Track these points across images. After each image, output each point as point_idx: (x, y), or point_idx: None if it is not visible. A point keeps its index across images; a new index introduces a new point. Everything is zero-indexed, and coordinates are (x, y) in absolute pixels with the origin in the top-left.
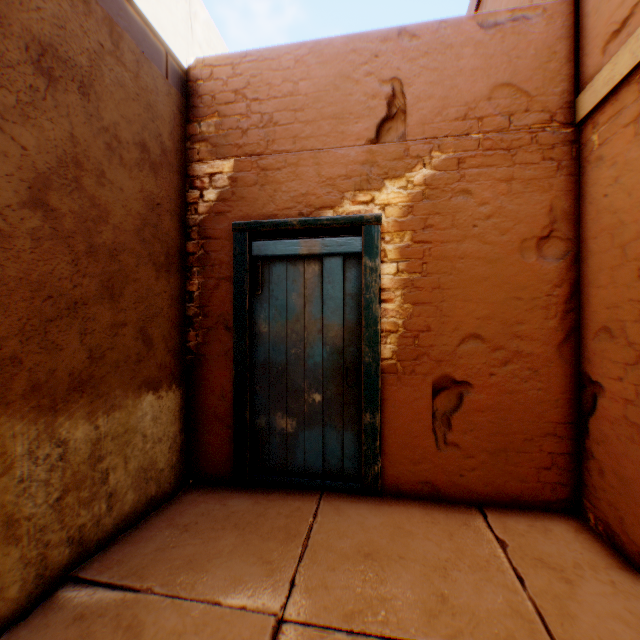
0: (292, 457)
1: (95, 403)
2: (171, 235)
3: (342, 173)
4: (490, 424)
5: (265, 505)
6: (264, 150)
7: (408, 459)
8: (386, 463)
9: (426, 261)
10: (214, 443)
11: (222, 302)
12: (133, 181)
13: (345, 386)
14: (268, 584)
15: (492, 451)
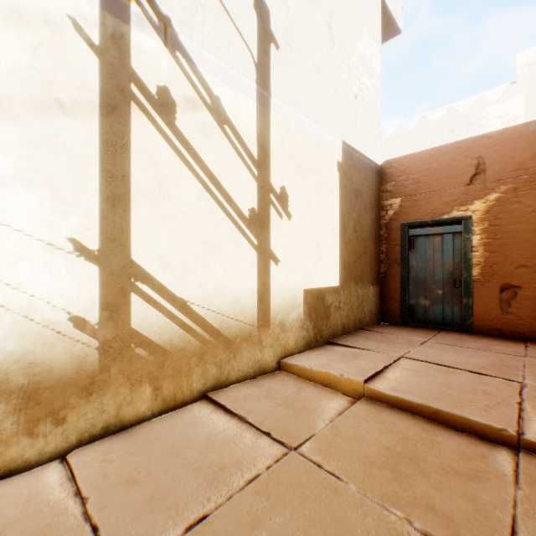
0: (427, 316)
1: (362, 284)
2: (376, 230)
3: (451, 199)
4: (531, 305)
5: (416, 329)
6: (414, 193)
7: (485, 319)
8: (474, 320)
9: (495, 234)
10: (392, 309)
11: (395, 254)
12: (368, 216)
13: (453, 287)
14: (421, 338)
15: (532, 317)
